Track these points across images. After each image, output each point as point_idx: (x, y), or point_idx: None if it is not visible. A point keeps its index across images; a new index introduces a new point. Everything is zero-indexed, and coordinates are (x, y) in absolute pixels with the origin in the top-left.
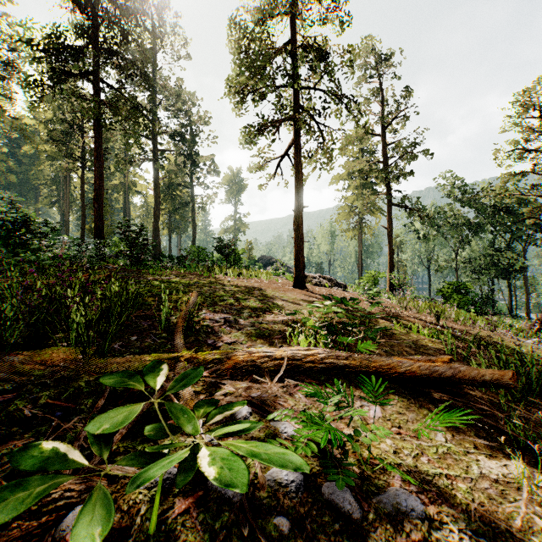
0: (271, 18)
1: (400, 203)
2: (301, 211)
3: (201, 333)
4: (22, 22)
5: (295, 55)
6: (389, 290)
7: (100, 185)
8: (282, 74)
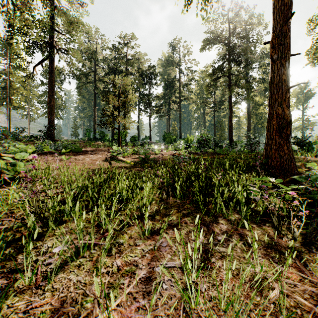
0: None
1: None
2: None
3: (310, 169)
4: (204, 66)
5: None
6: None
7: (231, 119)
8: None
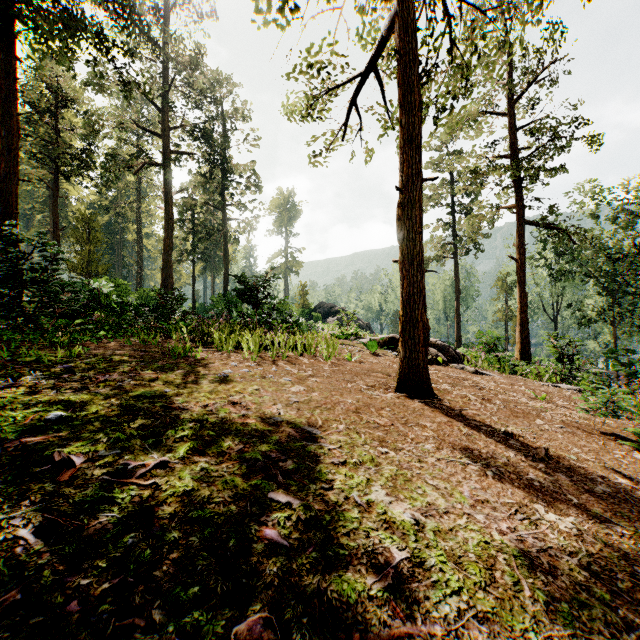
0: None
1: (540, 219)
2: (420, 189)
3: None
4: None
5: None
6: (519, 357)
7: (9, 172)
8: None
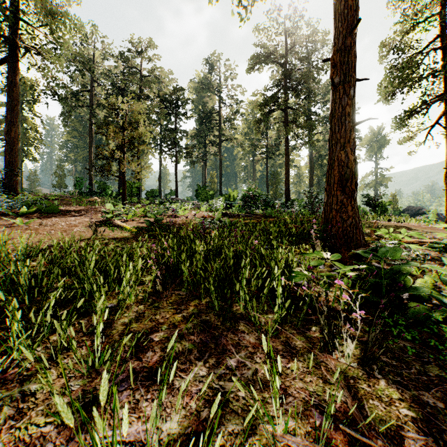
0: (420, 22)
1: None
2: None
3: (382, 237)
4: (252, 94)
5: (446, 43)
6: None
7: (288, 170)
8: (431, 72)
